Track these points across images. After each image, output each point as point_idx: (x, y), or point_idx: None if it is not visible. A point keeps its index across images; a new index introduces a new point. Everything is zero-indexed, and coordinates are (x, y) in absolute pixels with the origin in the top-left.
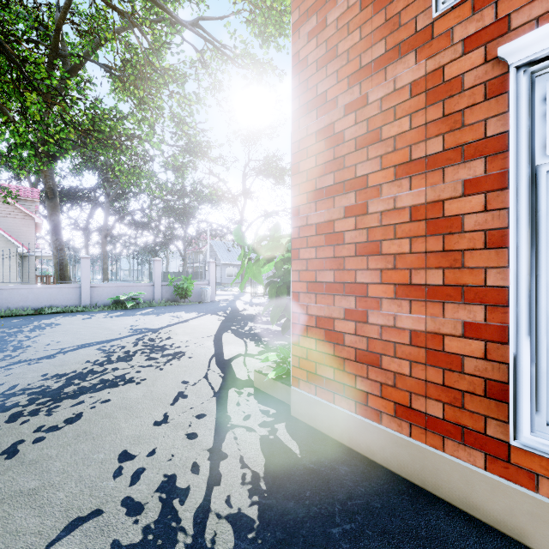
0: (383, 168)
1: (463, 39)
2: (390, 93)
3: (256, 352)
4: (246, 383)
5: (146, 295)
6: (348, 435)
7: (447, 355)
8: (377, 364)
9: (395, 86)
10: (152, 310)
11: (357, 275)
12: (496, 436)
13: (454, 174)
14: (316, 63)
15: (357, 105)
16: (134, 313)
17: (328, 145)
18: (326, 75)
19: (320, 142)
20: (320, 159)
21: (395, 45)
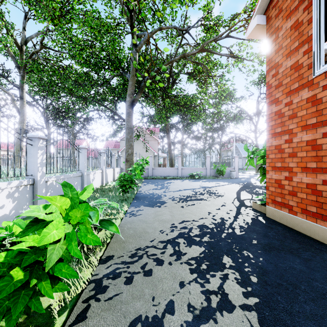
0: (297, 127)
1: (322, 86)
2: (300, 101)
3: (257, 199)
4: (249, 206)
5: (203, 173)
6: (286, 221)
7: (317, 191)
8: (295, 195)
9: (301, 98)
10: (206, 180)
11: (289, 164)
12: None
13: (319, 130)
14: (275, 87)
15: (289, 103)
16: (199, 181)
17: (279, 117)
18: (278, 91)
19: (276, 116)
20: (276, 122)
21: (301, 84)
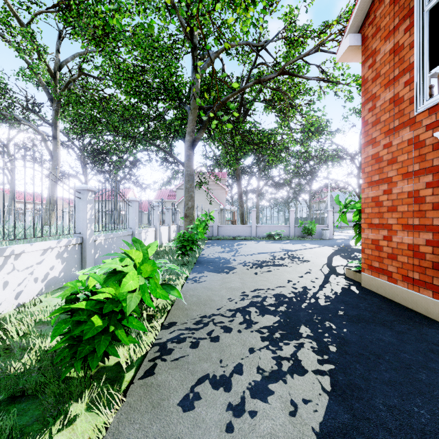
0: (397, 174)
1: (425, 125)
2: (400, 143)
3: (353, 266)
4: (341, 274)
5: (285, 232)
6: (384, 291)
7: (420, 253)
8: (395, 259)
9: (402, 140)
10: (289, 242)
11: (388, 220)
12: (436, 284)
13: (422, 179)
14: (371, 124)
15: (388, 145)
16: (279, 242)
17: (376, 162)
18: (375, 130)
19: (373, 160)
20: (373, 167)
21: (402, 122)
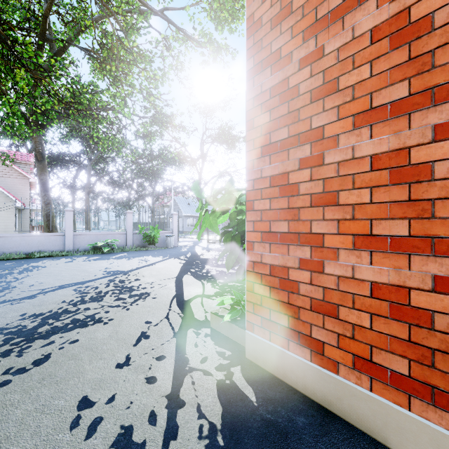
0: (340, 118)
1: None
2: (348, 42)
3: (213, 293)
4: (203, 323)
5: (120, 242)
6: (303, 382)
7: (414, 310)
8: (333, 315)
9: (354, 34)
10: (124, 255)
11: (312, 226)
12: None
13: (422, 119)
14: (271, 22)
15: (312, 57)
16: (109, 257)
17: (283, 100)
18: (280, 32)
19: (274, 98)
20: (274, 113)
21: None
